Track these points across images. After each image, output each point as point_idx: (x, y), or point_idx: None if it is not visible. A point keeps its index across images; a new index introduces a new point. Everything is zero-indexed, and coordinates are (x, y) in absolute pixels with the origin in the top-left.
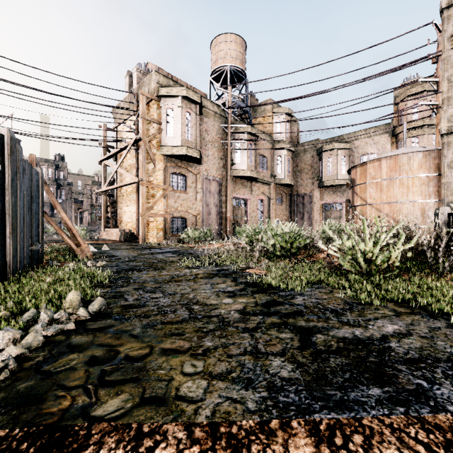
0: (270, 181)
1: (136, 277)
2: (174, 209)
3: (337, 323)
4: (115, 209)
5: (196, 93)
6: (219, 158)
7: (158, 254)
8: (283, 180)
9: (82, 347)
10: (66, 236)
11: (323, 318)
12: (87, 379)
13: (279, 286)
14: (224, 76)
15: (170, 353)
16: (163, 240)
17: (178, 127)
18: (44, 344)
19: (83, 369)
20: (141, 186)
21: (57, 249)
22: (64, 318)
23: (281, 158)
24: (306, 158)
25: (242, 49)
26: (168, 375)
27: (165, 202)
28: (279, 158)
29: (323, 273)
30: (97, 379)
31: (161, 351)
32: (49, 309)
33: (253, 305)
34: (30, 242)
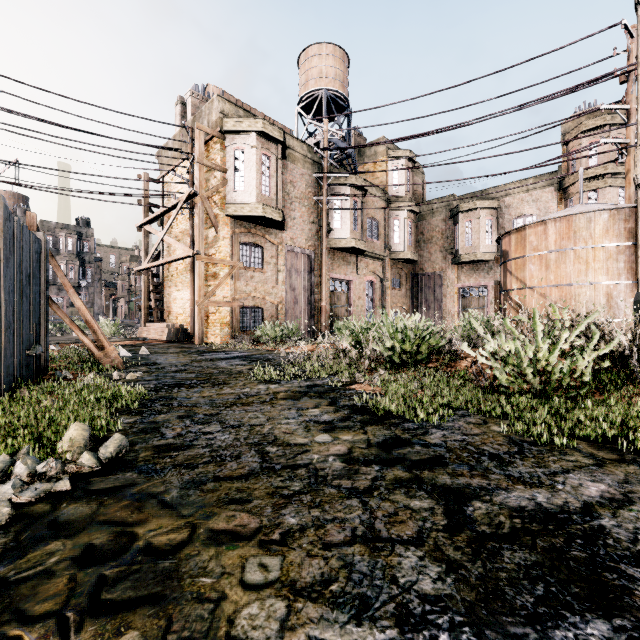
0: (383, 255)
1: (184, 398)
2: (245, 294)
3: (504, 480)
4: (160, 296)
5: (277, 128)
6: (310, 222)
7: (221, 361)
8: (402, 254)
9: (74, 528)
10: (83, 335)
11: (480, 471)
12: (69, 598)
13: (402, 412)
14: (318, 105)
15: (225, 540)
16: (228, 340)
17: (250, 177)
18: (11, 520)
19: (66, 573)
20: (197, 262)
21: (73, 353)
22: (53, 472)
23: (399, 222)
24: (435, 223)
25: (343, 66)
26: (217, 588)
27: (232, 284)
28: (396, 223)
29: (469, 392)
30: (86, 598)
31: (208, 535)
32: (33, 455)
33: (364, 446)
34: (25, 344)
